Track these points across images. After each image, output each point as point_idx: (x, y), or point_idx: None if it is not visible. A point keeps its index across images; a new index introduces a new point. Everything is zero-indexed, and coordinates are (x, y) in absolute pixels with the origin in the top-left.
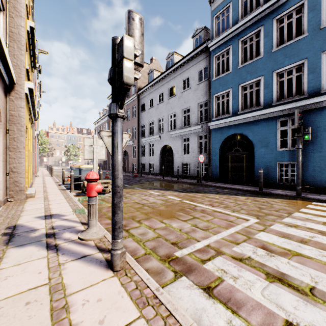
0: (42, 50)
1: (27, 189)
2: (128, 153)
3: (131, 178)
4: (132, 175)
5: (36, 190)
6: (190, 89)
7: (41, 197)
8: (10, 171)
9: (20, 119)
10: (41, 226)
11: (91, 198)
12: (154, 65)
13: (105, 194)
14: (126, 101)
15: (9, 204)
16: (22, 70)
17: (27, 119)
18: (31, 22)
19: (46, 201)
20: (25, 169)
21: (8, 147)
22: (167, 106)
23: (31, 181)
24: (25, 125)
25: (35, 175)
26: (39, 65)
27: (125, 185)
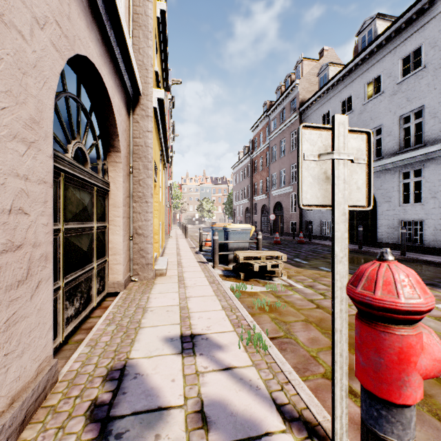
0: (175, 80)
1: (157, 260)
2: (282, 206)
3: (295, 245)
4: (293, 240)
5: (169, 261)
6: (423, 69)
7: (173, 277)
8: (134, 234)
9: (147, 150)
10: (173, 390)
11: (399, 410)
12: (327, 59)
13: (273, 280)
14: (278, 127)
15: (132, 286)
16: (149, 71)
17: (156, 154)
18: (162, 3)
19: (181, 288)
20: (153, 231)
21: (131, 195)
22: (360, 117)
23: (163, 245)
24: (154, 160)
25: (168, 236)
26: (173, 97)
27: (294, 259)
